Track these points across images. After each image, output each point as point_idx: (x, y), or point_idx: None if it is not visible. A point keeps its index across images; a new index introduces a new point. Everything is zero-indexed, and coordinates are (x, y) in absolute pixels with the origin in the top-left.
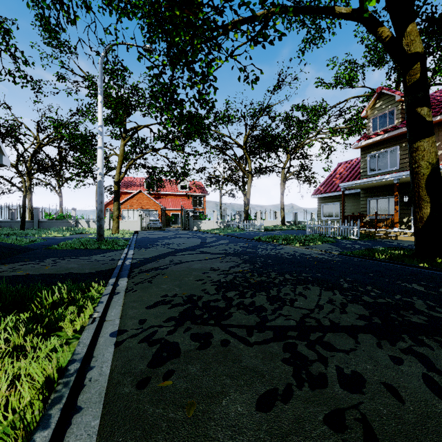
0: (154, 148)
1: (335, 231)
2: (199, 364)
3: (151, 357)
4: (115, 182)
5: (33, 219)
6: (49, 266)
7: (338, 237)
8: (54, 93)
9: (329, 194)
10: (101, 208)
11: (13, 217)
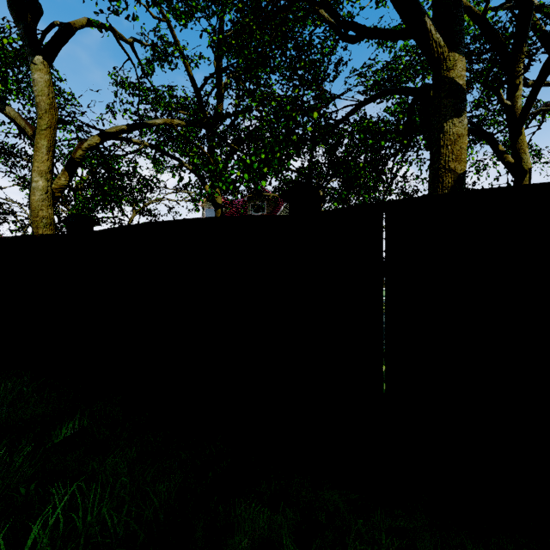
0: None
1: None
2: None
3: None
4: None
5: None
6: None
7: None
8: None
9: None
10: None
11: None
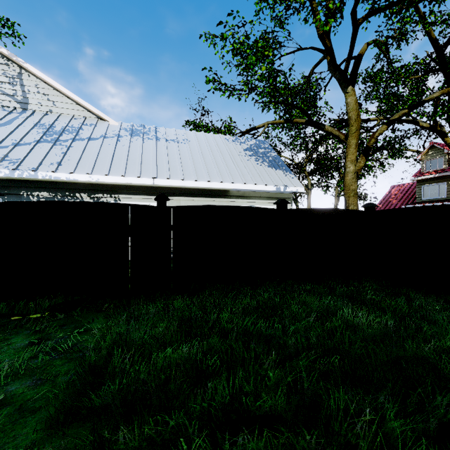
0: None
1: None
2: None
3: None
4: None
5: None
6: None
7: None
8: None
9: None
10: None
11: None
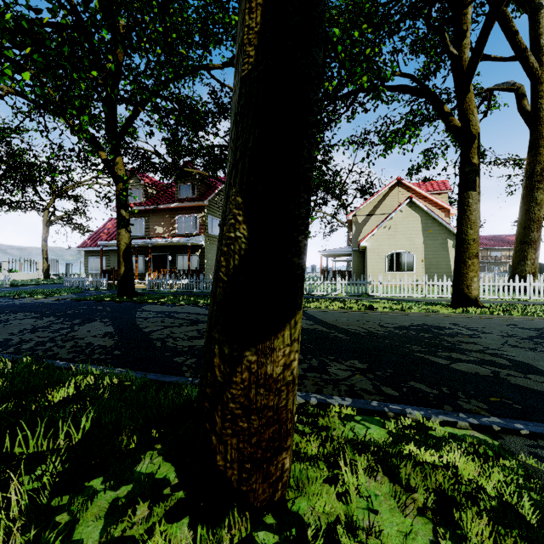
0: None
1: (90, 284)
2: None
3: None
4: None
5: None
6: None
7: (92, 289)
8: None
9: (95, 248)
10: None
11: None
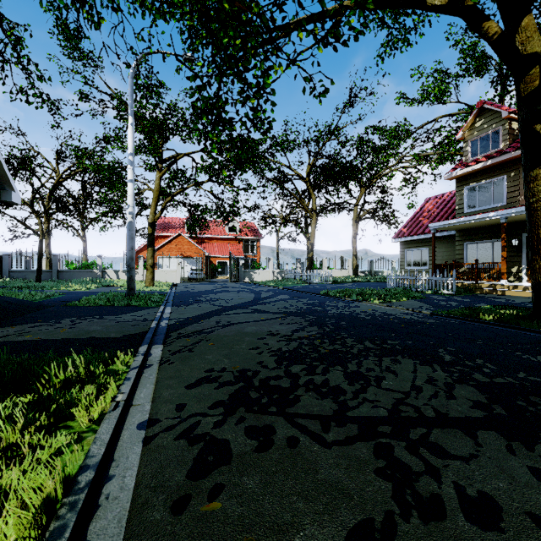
0: (196, 181)
1: (424, 284)
2: (259, 475)
3: (192, 462)
4: (149, 223)
5: (52, 268)
6: (66, 328)
7: (428, 292)
8: (76, 115)
9: (415, 237)
10: (132, 255)
11: (28, 267)
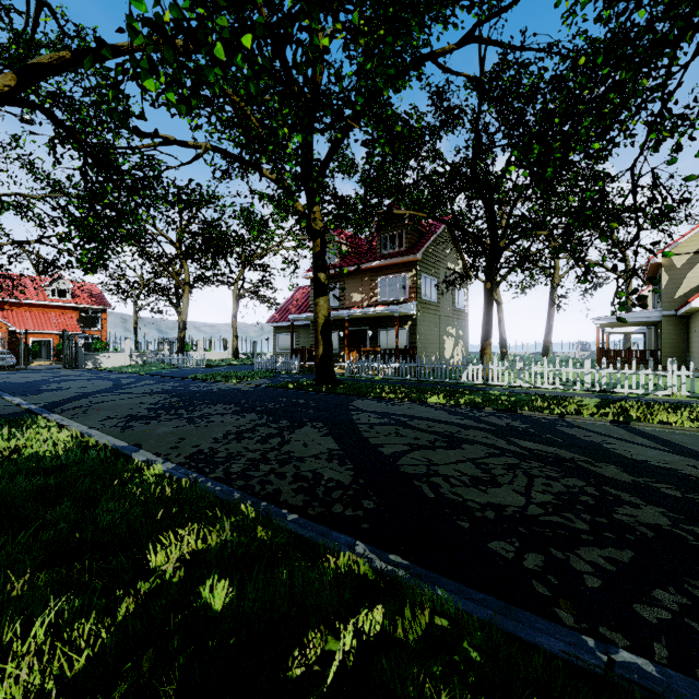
0: None
1: (281, 366)
2: (147, 427)
3: (121, 429)
4: None
5: None
6: None
7: (283, 372)
8: None
9: (284, 323)
10: None
11: None
